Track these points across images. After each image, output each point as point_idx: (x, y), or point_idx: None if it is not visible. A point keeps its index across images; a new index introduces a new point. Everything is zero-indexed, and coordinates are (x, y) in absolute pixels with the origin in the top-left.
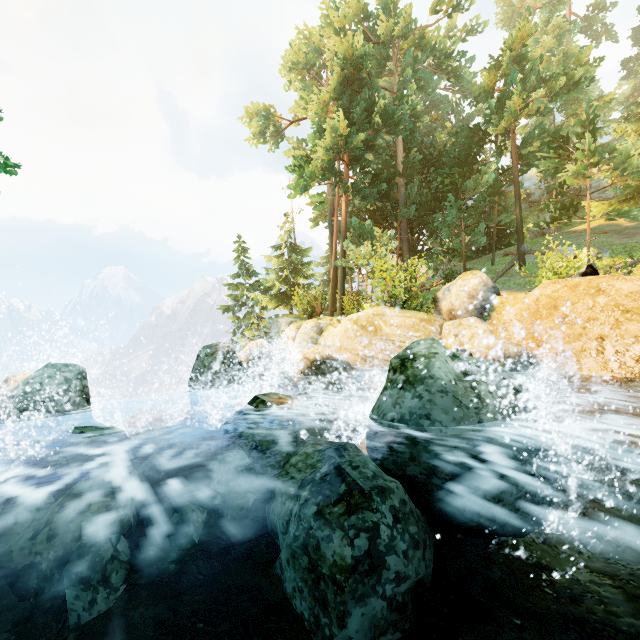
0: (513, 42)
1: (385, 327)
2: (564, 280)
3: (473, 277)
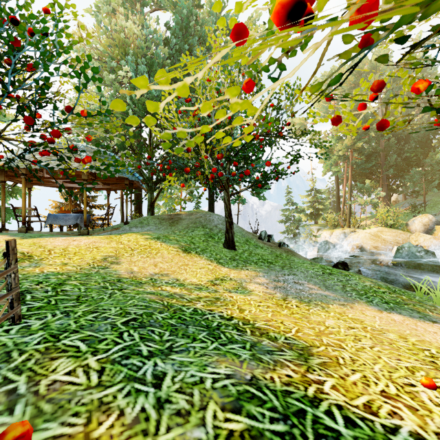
0: None
1: (383, 235)
2: None
3: (425, 217)
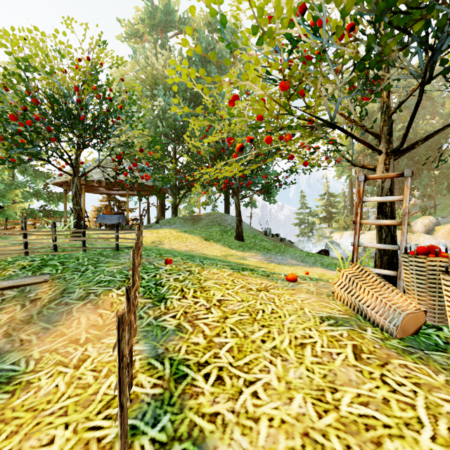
0: None
1: None
2: None
3: (426, 219)
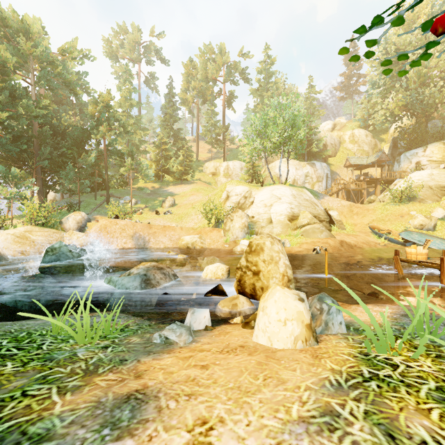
0: (103, 100)
1: (33, 236)
2: (109, 219)
3: (79, 214)
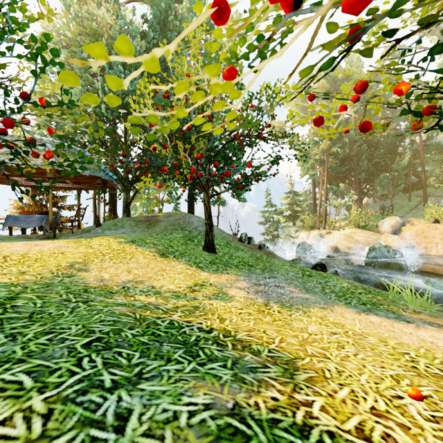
0: None
1: (356, 236)
2: (425, 224)
3: (393, 219)
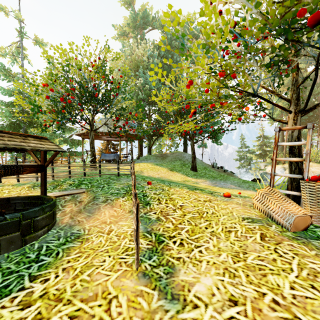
0: None
1: (312, 169)
2: None
3: None
